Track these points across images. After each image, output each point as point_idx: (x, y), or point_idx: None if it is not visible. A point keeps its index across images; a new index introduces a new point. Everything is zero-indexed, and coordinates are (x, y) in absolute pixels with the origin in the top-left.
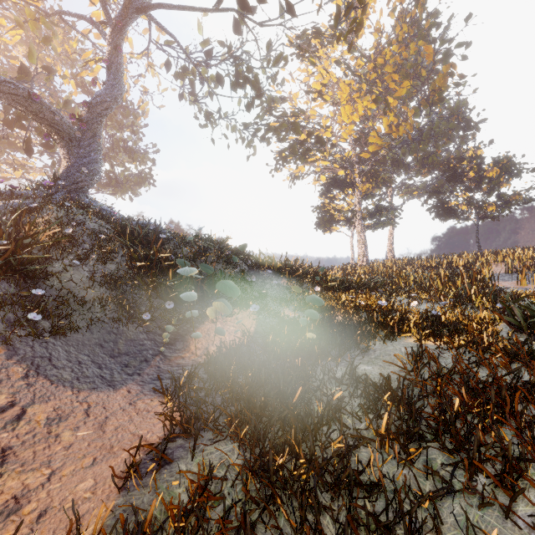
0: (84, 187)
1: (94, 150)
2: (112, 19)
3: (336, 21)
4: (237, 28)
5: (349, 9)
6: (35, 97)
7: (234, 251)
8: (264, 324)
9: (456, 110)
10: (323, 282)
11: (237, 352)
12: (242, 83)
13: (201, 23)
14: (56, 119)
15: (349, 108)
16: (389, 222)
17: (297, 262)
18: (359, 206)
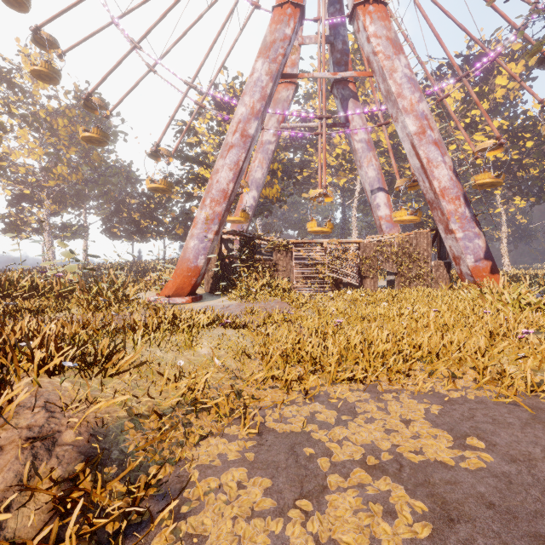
0: None
1: None
2: None
3: None
4: None
5: None
6: None
7: None
8: None
9: (119, 172)
10: None
11: None
12: None
13: None
14: None
15: (22, 154)
16: (78, 236)
17: None
18: (47, 221)
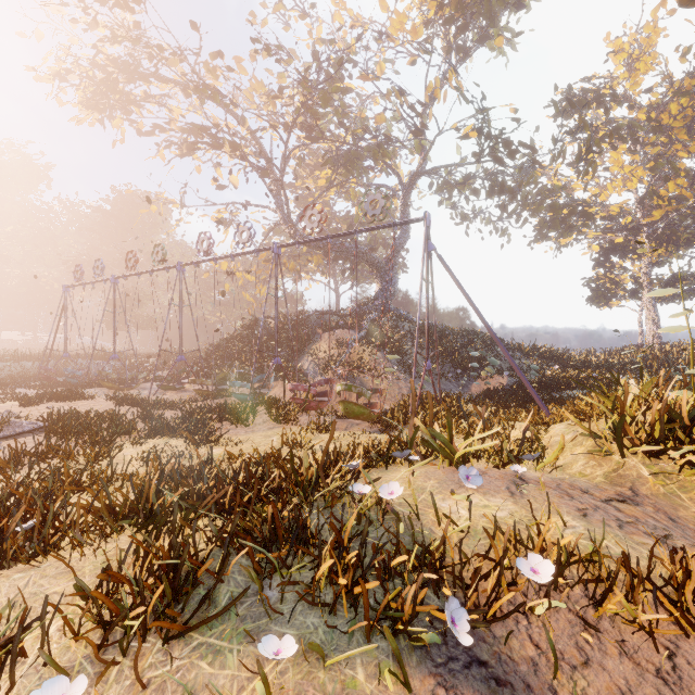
0: (390, 300)
1: (395, 275)
2: (404, 187)
3: (577, 159)
4: (492, 154)
5: (589, 150)
6: (369, 253)
7: (492, 340)
8: (512, 382)
9: None
10: (564, 363)
11: (497, 389)
12: (496, 190)
13: (459, 146)
14: (375, 261)
15: (616, 185)
16: None
17: (543, 347)
18: (646, 277)
